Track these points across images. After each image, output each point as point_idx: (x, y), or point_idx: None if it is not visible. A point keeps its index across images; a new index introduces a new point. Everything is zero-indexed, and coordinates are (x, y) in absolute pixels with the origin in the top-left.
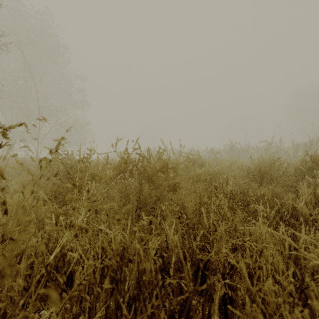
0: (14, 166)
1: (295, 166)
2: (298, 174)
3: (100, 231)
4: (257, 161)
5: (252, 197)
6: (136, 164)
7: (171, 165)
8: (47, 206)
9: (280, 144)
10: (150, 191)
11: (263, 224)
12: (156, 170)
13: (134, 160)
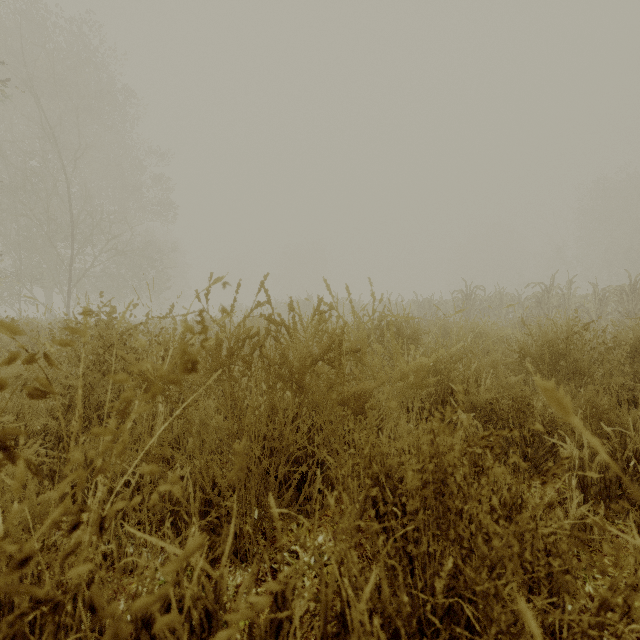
0: (3, 338)
1: (624, 339)
2: (635, 359)
3: (168, 513)
4: (532, 327)
5: (543, 417)
6: (261, 342)
7: (345, 337)
8: (26, 452)
9: (568, 290)
10: (296, 411)
11: (575, 489)
12: (311, 356)
13: (256, 332)
